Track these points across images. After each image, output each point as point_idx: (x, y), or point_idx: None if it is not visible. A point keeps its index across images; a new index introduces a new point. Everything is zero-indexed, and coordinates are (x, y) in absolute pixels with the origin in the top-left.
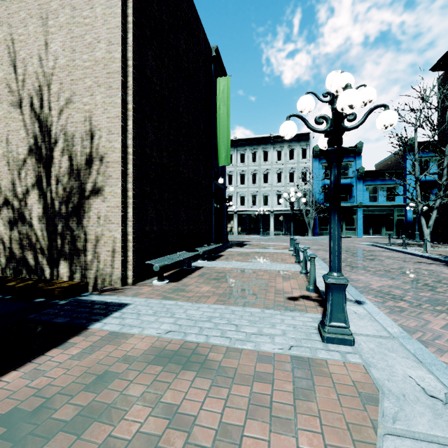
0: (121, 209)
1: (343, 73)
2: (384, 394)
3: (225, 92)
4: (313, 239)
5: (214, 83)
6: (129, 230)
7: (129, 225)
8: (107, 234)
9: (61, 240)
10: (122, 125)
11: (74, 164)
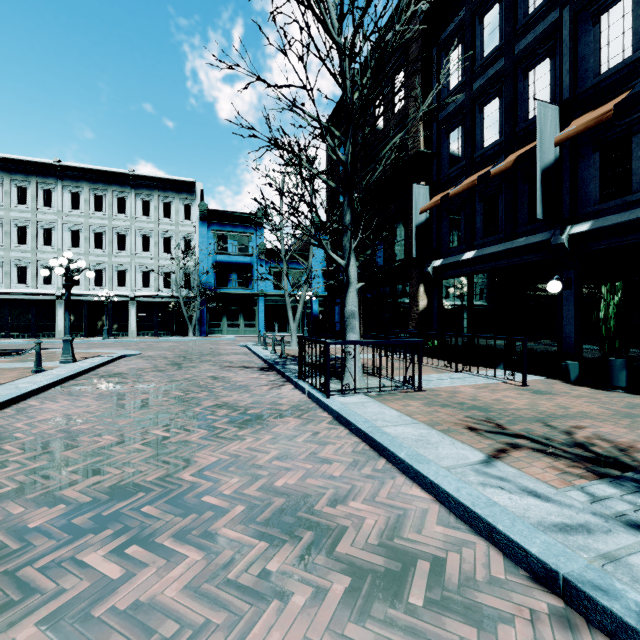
0: None
1: None
2: None
3: None
4: (190, 341)
5: None
6: None
7: None
8: None
9: None
10: None
11: None
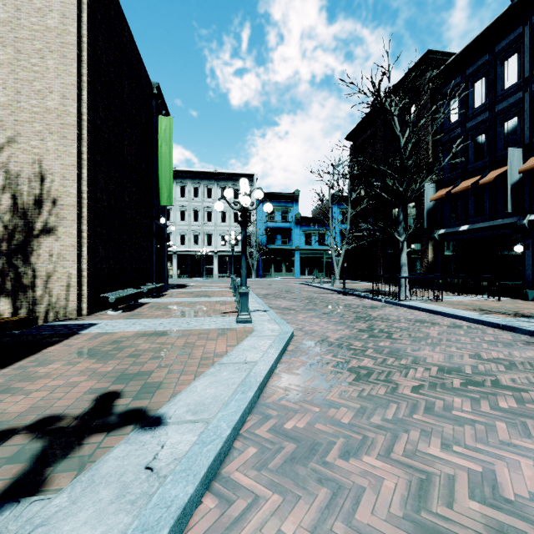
0: (77, 248)
1: (244, 185)
2: (256, 331)
3: (167, 131)
4: (256, 281)
5: (155, 119)
6: (84, 267)
7: (83, 262)
8: (61, 270)
9: (2, 277)
10: (78, 173)
11: (19, 202)
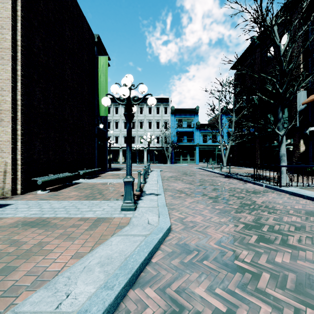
0: (11, 143)
1: (124, 78)
2: (129, 225)
3: (104, 66)
4: (170, 166)
5: (97, 59)
6: (19, 157)
7: (18, 153)
8: (0, 160)
9: None
10: (12, 85)
11: None
